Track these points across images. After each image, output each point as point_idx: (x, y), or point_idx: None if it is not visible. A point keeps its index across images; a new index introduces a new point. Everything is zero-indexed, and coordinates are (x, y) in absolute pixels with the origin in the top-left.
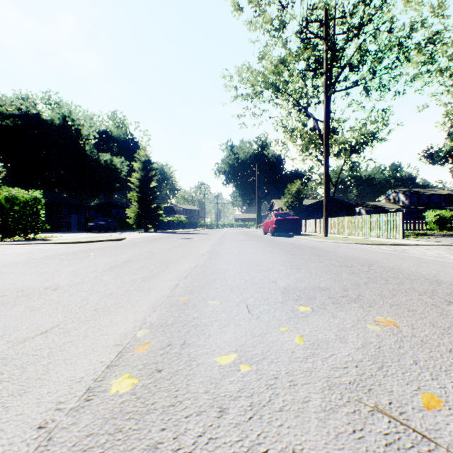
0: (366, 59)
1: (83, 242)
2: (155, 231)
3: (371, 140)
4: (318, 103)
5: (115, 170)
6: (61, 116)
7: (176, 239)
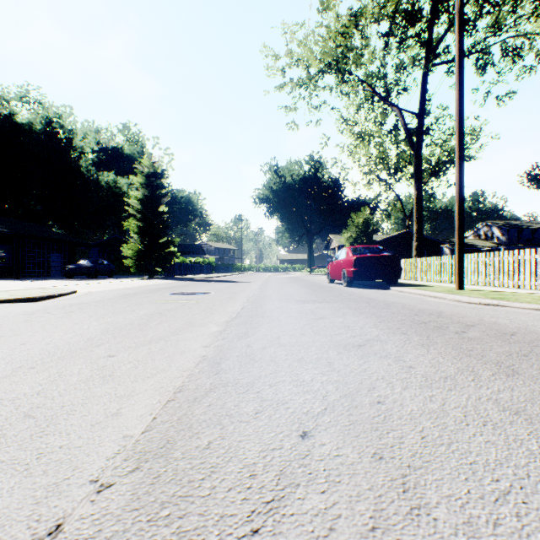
0: (492, 2)
1: None
2: (166, 276)
3: None
4: (403, 91)
5: (120, 195)
6: (43, 119)
7: (168, 296)
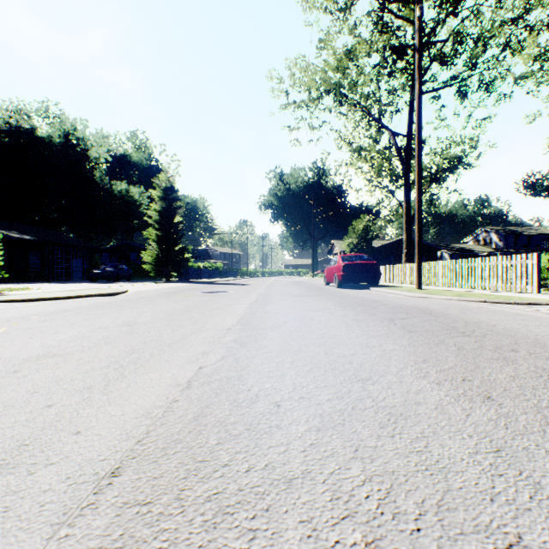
0: (464, 45)
1: (46, 299)
2: (180, 280)
3: (456, 166)
4: (395, 112)
5: (133, 203)
6: (62, 133)
7: (200, 293)
